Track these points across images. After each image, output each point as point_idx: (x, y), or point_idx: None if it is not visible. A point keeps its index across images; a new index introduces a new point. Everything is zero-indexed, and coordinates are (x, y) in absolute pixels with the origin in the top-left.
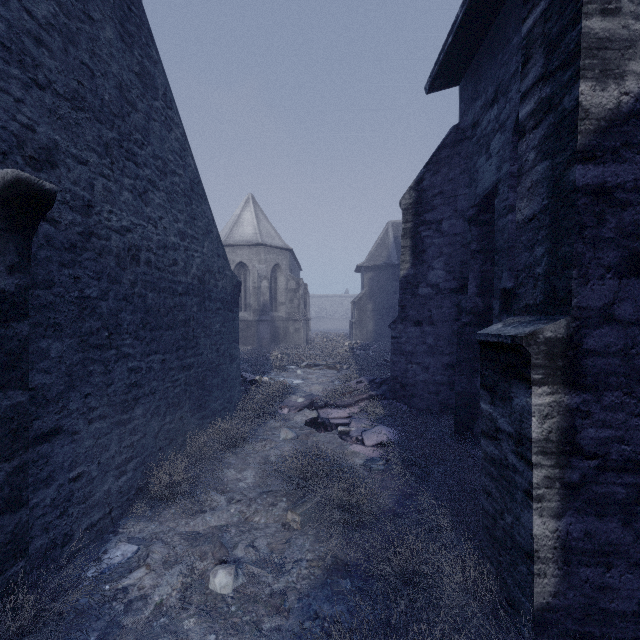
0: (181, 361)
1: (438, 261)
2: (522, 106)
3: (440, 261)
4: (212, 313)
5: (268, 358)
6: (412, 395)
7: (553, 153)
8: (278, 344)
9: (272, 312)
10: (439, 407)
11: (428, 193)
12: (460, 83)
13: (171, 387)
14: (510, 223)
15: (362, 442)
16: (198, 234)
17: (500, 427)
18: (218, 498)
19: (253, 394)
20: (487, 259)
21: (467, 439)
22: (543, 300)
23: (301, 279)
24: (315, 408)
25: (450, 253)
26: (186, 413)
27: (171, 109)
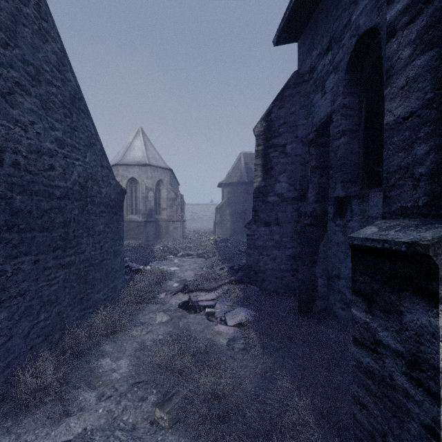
0: (59, 260)
1: (283, 176)
2: (391, 7)
3: (284, 176)
4: (95, 215)
5: (152, 250)
6: (263, 280)
7: (441, 39)
8: (161, 239)
9: (157, 215)
10: (284, 289)
11: (275, 123)
12: (299, 40)
13: (47, 285)
14: (343, 144)
15: (225, 322)
16: (79, 144)
17: (382, 341)
18: (88, 396)
19: (136, 281)
20: (323, 173)
21: (310, 318)
22: (429, 202)
23: (178, 191)
24: (187, 292)
25: (292, 170)
26: (65, 307)
27: (46, 22)
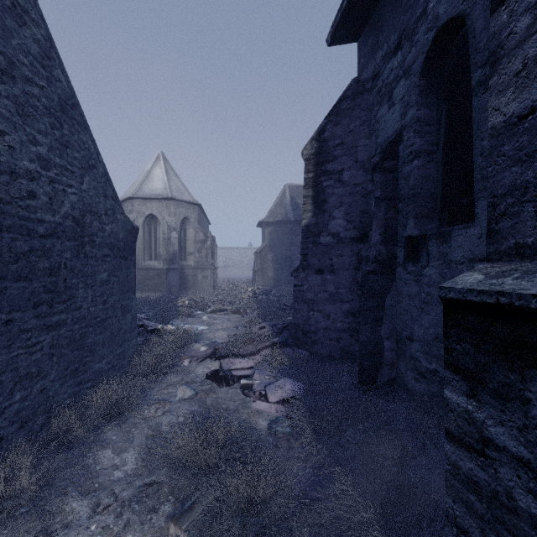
0: (43, 319)
1: (339, 210)
2: None
3: (341, 210)
4: (96, 260)
5: (176, 304)
6: (314, 342)
7: None
8: (187, 290)
9: (181, 261)
10: (340, 353)
11: (329, 144)
12: (359, 39)
13: (24, 354)
14: (416, 169)
15: (266, 397)
16: (73, 166)
17: (494, 440)
18: (77, 506)
19: (153, 345)
20: (391, 207)
21: (375, 392)
22: None
23: (209, 231)
24: (217, 358)
25: (350, 203)
26: (52, 382)
27: None
